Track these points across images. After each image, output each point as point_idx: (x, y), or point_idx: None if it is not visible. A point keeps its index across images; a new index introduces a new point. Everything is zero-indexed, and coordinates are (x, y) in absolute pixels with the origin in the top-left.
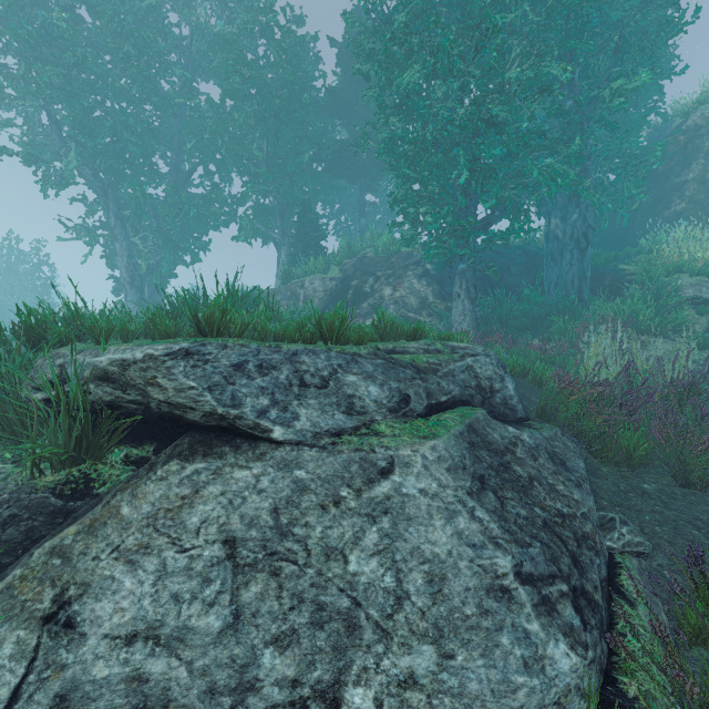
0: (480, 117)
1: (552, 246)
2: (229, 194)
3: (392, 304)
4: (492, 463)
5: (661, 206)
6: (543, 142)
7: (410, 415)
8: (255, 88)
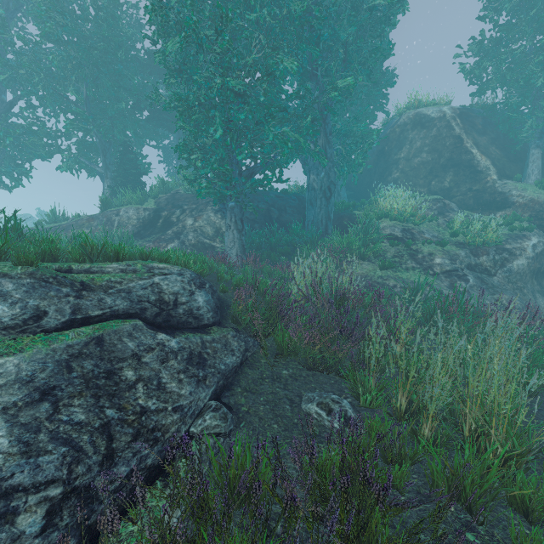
0: (230, 88)
1: (310, 194)
2: (51, 128)
3: (192, 232)
4: (91, 372)
5: (387, 173)
6: (287, 116)
7: (30, 332)
8: (69, 35)
